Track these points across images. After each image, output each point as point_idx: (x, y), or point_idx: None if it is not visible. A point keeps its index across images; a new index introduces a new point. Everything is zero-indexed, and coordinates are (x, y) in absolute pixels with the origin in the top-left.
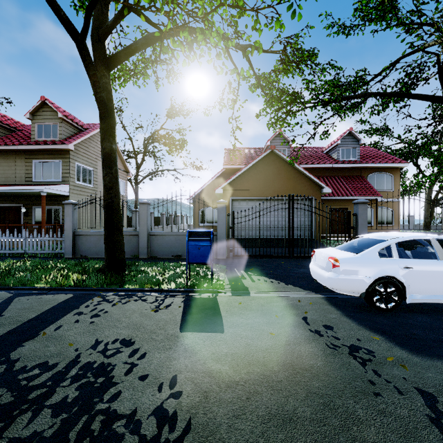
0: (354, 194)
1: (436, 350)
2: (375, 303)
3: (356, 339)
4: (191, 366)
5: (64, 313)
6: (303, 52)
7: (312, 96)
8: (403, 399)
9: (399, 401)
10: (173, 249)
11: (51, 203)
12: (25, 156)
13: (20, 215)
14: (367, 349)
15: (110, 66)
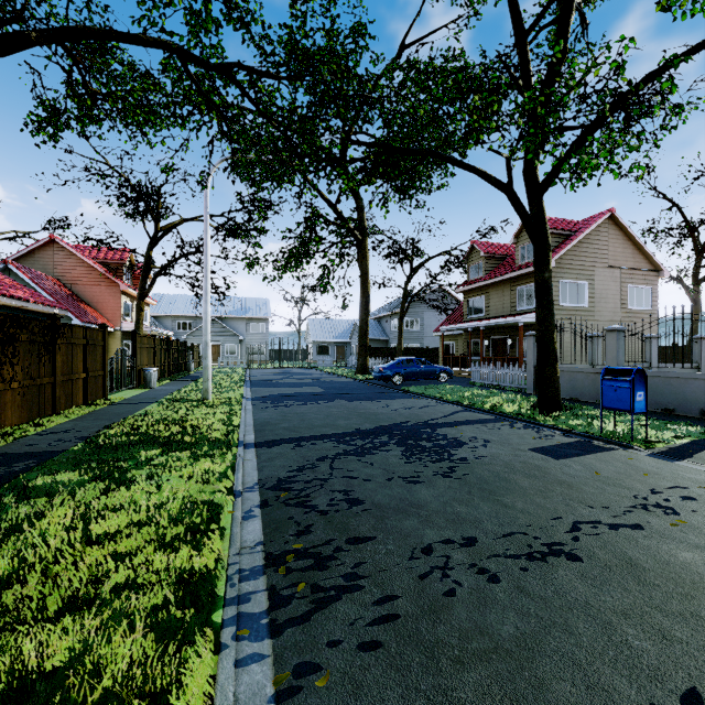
0: None
1: None
2: None
3: (692, 510)
4: (502, 457)
5: (476, 423)
6: None
7: None
8: (606, 516)
9: (598, 514)
10: (659, 398)
11: None
12: (511, 284)
13: (507, 347)
14: (677, 513)
15: (541, 192)
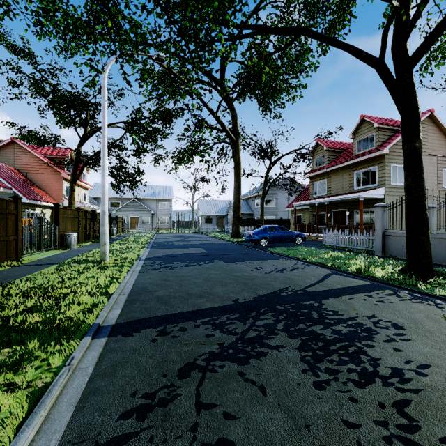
0: None
1: None
2: None
3: None
4: None
5: (357, 292)
6: None
7: None
8: None
9: None
10: None
11: (368, 207)
12: (349, 170)
13: (345, 218)
14: None
15: (412, 65)
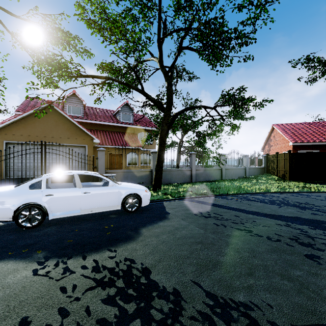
0: (126, 144)
1: (2, 254)
2: (21, 224)
3: None
4: None
5: None
6: (62, 32)
7: (52, 66)
8: None
9: None
10: None
11: None
12: None
13: None
14: None
15: None
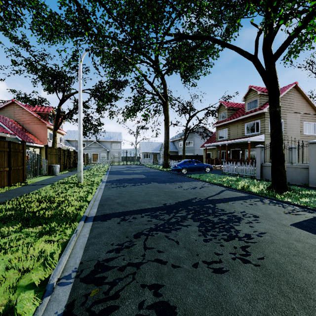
0: None
1: None
2: None
3: None
4: (277, 235)
5: (238, 200)
6: None
7: None
8: None
9: None
10: None
11: (254, 147)
12: (242, 122)
13: (239, 154)
14: None
15: (274, 59)
